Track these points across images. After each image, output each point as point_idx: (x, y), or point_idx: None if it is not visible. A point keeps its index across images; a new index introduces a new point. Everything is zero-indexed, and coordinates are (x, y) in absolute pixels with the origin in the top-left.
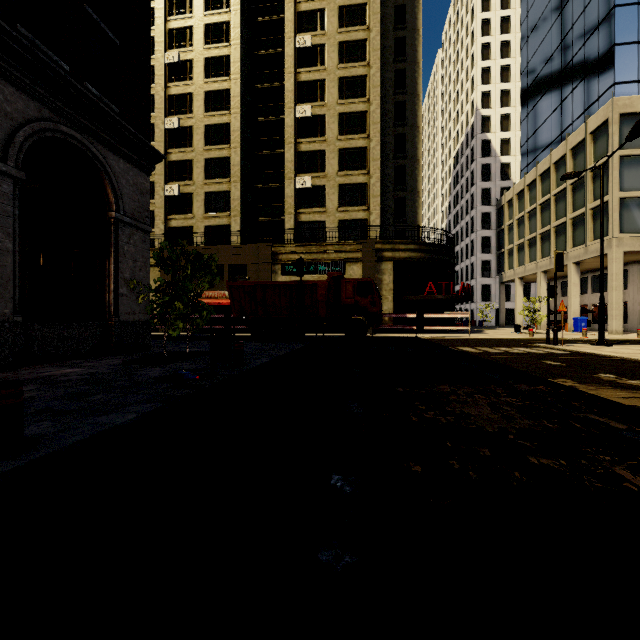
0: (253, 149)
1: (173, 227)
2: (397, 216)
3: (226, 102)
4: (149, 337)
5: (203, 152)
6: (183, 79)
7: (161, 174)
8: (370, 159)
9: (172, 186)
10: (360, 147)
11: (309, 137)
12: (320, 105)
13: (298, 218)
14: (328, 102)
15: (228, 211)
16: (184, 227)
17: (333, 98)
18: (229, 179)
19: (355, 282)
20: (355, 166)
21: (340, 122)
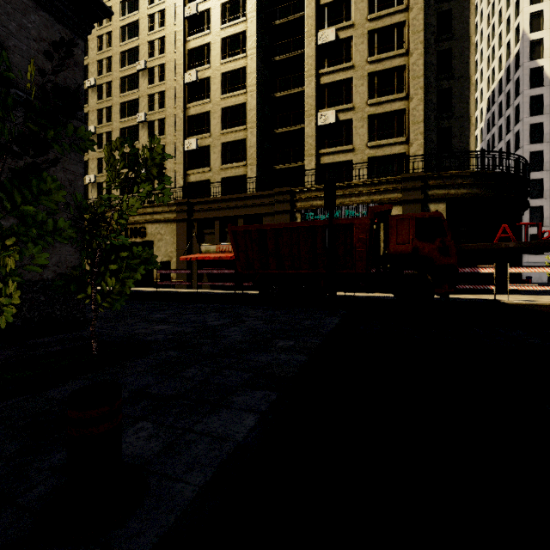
0: (270, 92)
1: (192, 182)
2: (440, 150)
3: (242, 45)
4: (81, 306)
5: (220, 102)
6: (201, 31)
7: (181, 130)
8: (409, 78)
9: (190, 140)
10: (396, 66)
11: (332, 66)
12: (345, 26)
13: (319, 160)
14: (355, 20)
15: (244, 160)
16: (202, 181)
17: (361, 14)
18: (245, 126)
19: (412, 219)
20: (389, 91)
21: (370, 41)
